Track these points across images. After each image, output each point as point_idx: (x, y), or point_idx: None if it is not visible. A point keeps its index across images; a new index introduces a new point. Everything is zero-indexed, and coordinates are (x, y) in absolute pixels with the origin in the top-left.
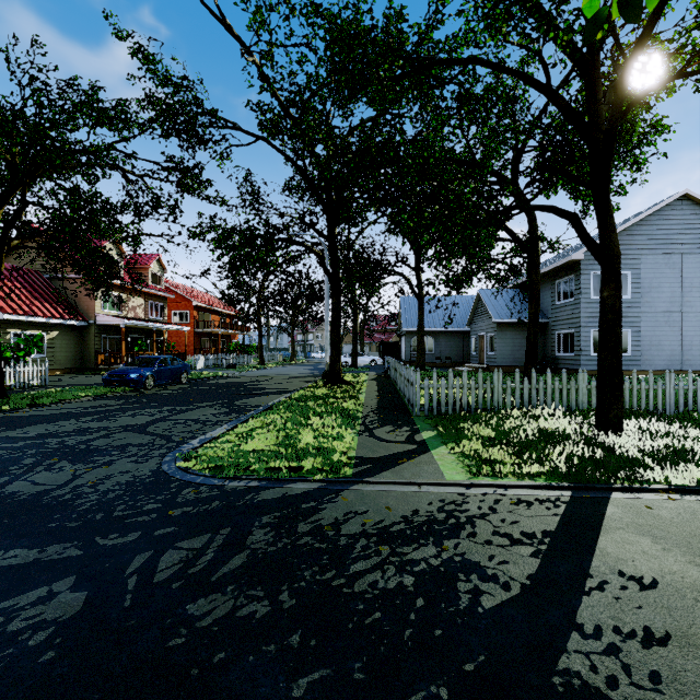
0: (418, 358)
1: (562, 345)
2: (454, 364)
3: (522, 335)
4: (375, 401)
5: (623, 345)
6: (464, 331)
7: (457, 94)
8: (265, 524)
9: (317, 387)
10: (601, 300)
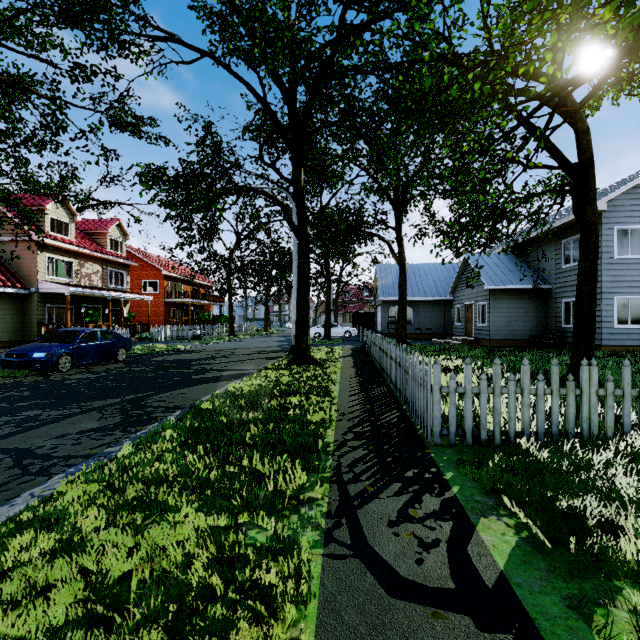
0: (399, 330)
1: (572, 315)
2: (434, 336)
3: (519, 303)
4: (355, 401)
5: None
6: (445, 301)
7: None
8: None
9: (278, 369)
10: None
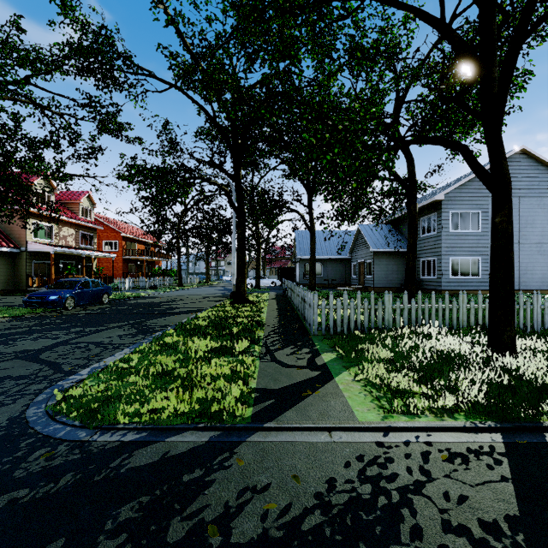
0: (310, 280)
1: (426, 269)
2: (338, 285)
3: (394, 261)
4: (276, 320)
5: (475, 269)
6: (346, 259)
7: (349, 44)
8: (121, 525)
9: (224, 306)
10: (492, 225)
